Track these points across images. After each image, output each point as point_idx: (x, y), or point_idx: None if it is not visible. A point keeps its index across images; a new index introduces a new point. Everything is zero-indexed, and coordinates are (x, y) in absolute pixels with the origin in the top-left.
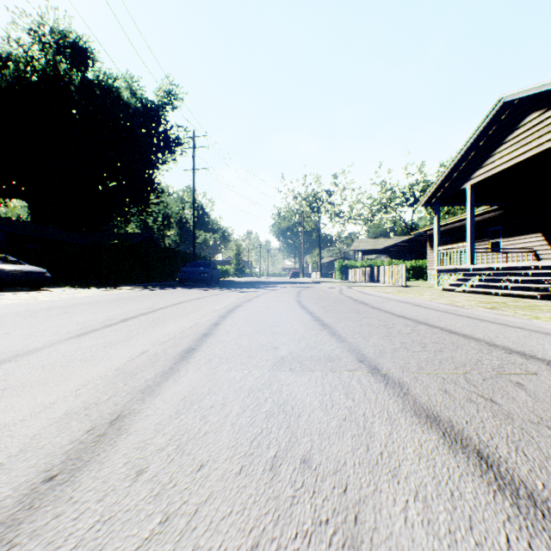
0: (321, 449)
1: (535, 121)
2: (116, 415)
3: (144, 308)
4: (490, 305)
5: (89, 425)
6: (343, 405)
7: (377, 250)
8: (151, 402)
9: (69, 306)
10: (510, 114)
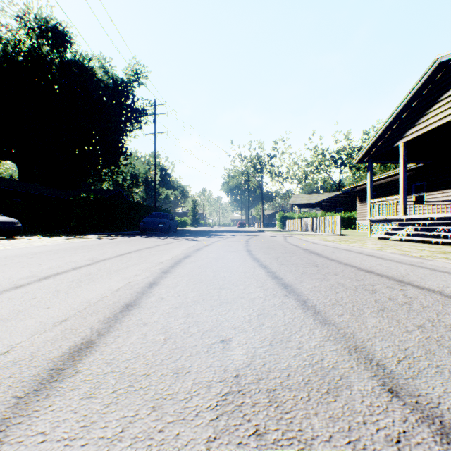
0: None
1: None
2: None
3: (85, 260)
4: (450, 255)
5: None
6: None
7: (311, 204)
8: None
9: (8, 257)
10: (444, 75)
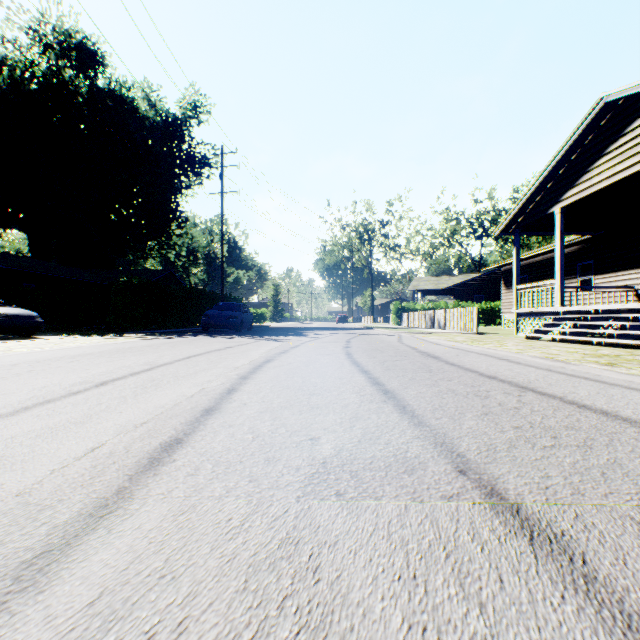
0: None
1: None
2: None
3: (141, 364)
4: (603, 359)
5: None
6: (466, 634)
7: (440, 290)
8: (10, 620)
9: (43, 362)
10: (612, 119)
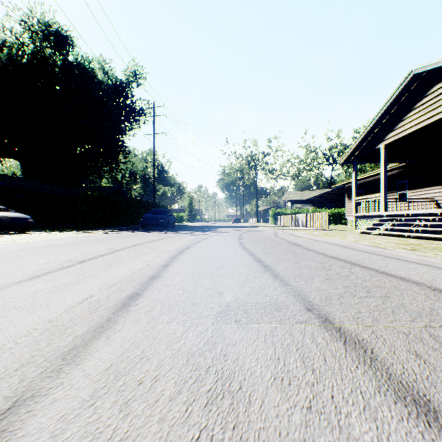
0: None
1: (441, 90)
2: (12, 401)
3: (104, 250)
4: (409, 246)
5: None
6: (303, 381)
7: (303, 200)
8: (66, 375)
9: (39, 248)
10: (418, 85)
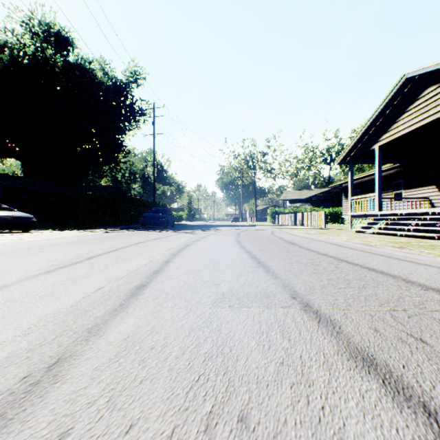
0: (259, 403)
1: (433, 93)
2: (56, 358)
3: (108, 247)
4: (398, 244)
5: (25, 371)
6: (280, 346)
7: (301, 199)
8: (94, 343)
9: (46, 246)
10: (411, 88)
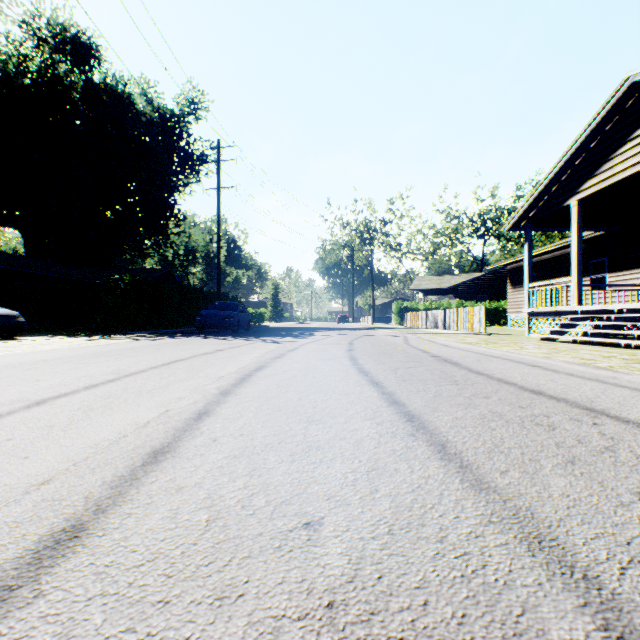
0: None
1: None
2: None
3: (107, 373)
4: None
5: None
6: None
7: (442, 289)
8: None
9: None
10: (638, 101)
